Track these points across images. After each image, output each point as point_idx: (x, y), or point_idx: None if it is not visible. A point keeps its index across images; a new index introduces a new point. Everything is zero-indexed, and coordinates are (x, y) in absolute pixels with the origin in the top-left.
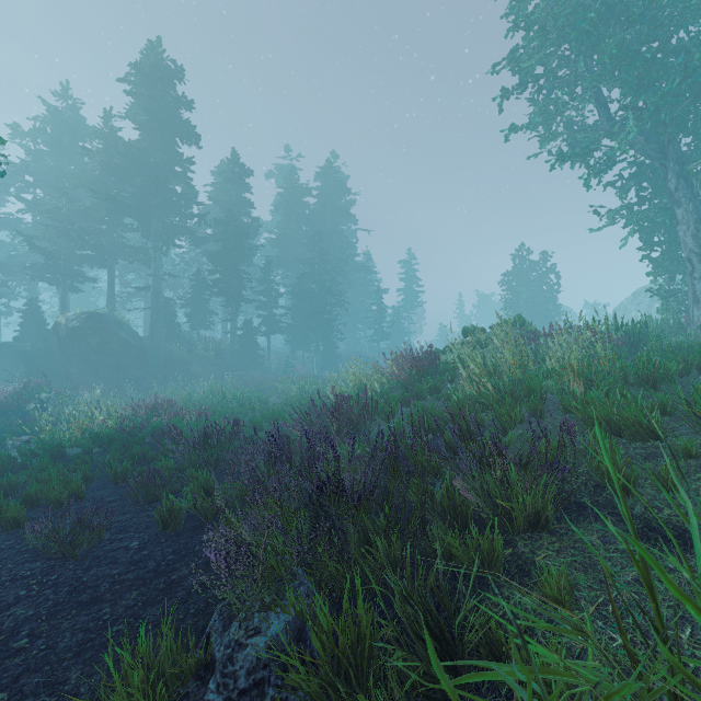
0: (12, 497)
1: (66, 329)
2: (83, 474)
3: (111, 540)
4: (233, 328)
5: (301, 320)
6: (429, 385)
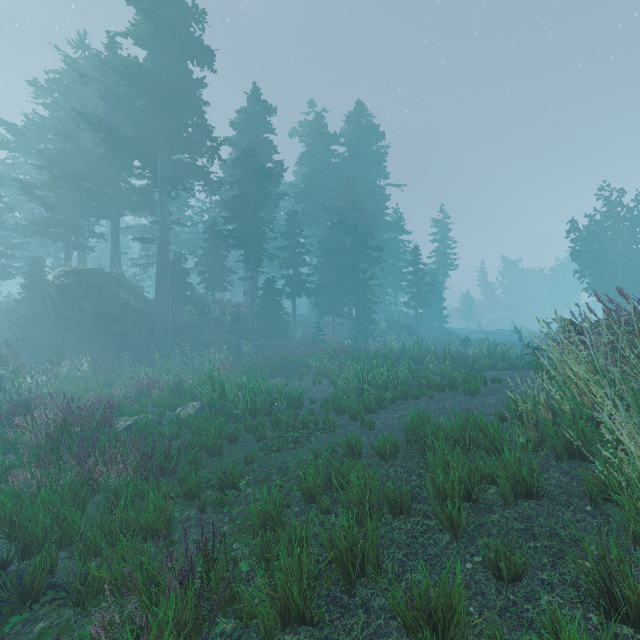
0: None
1: (54, 287)
2: None
3: None
4: (253, 287)
5: (331, 280)
6: None
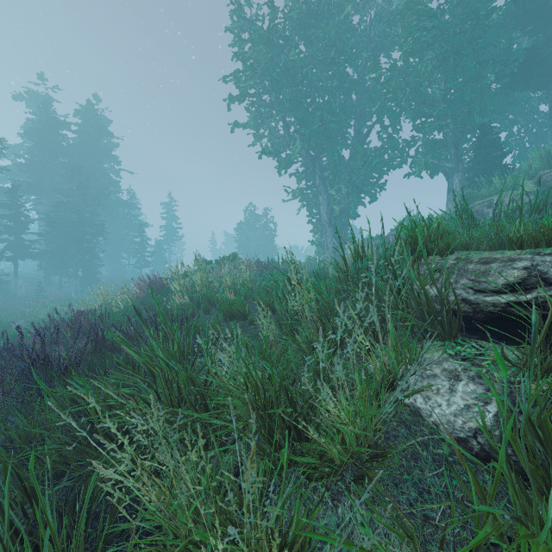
0: None
1: None
2: None
3: None
4: None
5: (57, 247)
6: (159, 300)
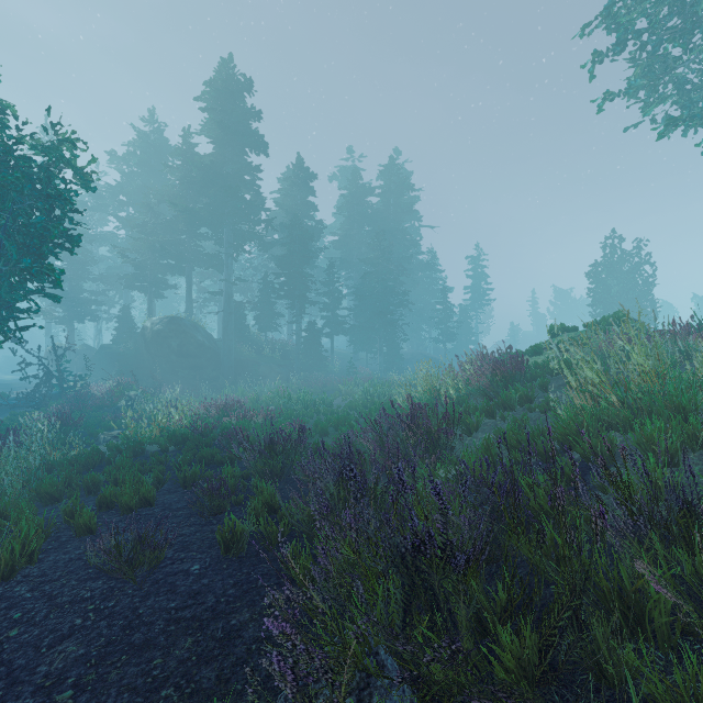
0: (94, 495)
1: (151, 332)
2: (156, 476)
3: (173, 559)
4: (298, 329)
5: (364, 321)
6: (519, 393)
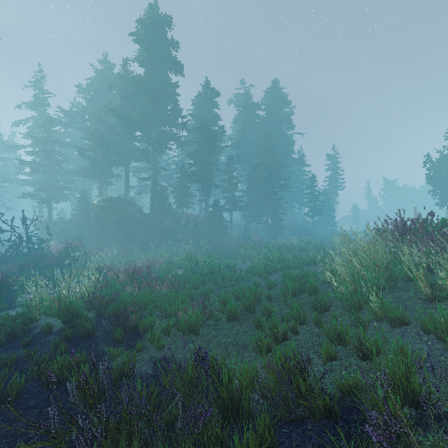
0: None
1: (97, 207)
2: None
3: None
4: (206, 205)
5: (255, 200)
6: None
